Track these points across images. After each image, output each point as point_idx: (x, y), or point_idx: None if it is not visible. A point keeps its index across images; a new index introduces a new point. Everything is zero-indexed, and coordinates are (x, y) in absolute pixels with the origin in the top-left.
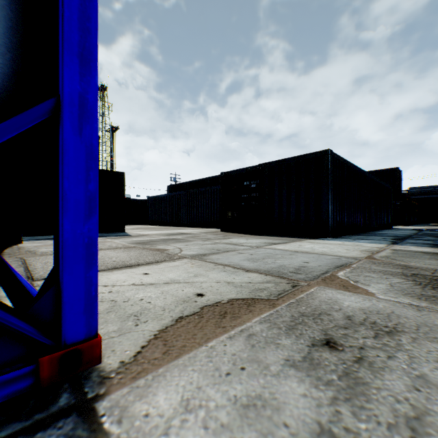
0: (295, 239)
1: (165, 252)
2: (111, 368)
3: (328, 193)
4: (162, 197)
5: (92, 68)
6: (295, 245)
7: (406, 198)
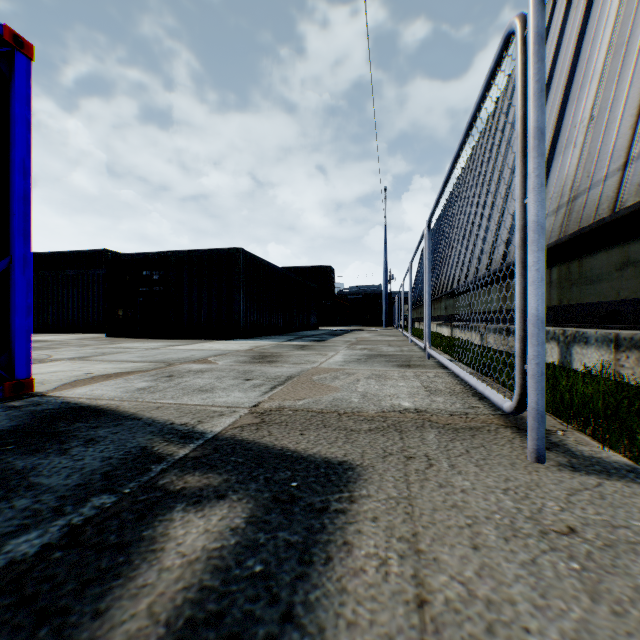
0: (204, 341)
1: None
2: (44, 391)
3: (240, 293)
4: None
5: (30, 240)
6: (197, 345)
7: (336, 298)
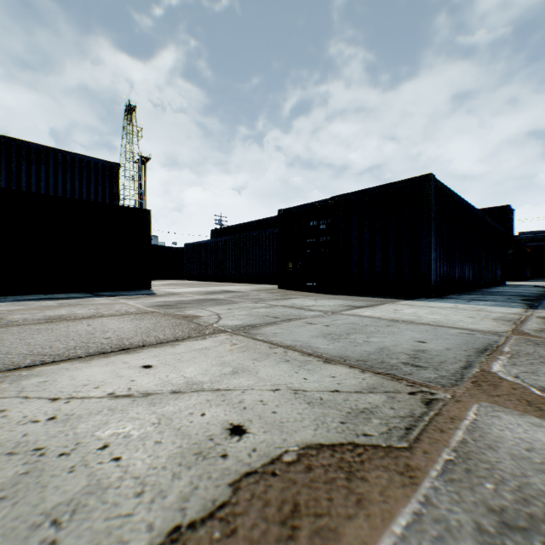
0: (385, 300)
1: (194, 321)
2: None
3: (430, 235)
4: (203, 244)
5: None
6: (388, 309)
7: (520, 244)
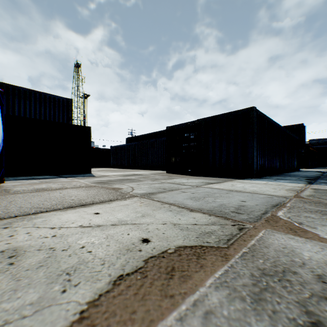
0: (227, 179)
1: (119, 190)
2: None
3: (253, 142)
4: (121, 146)
5: None
6: (228, 184)
7: (309, 147)
